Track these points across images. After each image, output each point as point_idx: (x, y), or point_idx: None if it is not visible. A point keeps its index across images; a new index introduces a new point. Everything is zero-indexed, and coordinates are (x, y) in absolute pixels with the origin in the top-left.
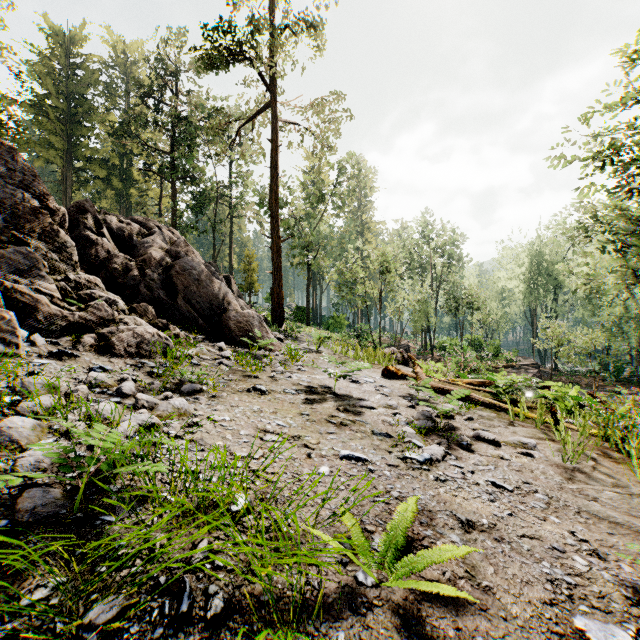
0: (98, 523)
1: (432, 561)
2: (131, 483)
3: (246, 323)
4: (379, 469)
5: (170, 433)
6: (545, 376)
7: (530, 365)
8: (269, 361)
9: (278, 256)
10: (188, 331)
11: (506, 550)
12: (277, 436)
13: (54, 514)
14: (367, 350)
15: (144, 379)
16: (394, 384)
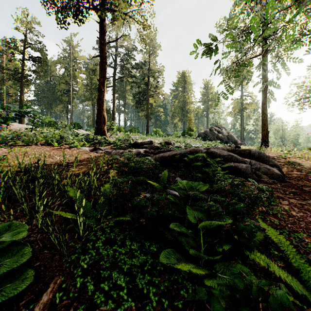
0: None
1: None
2: None
3: None
4: None
5: None
6: None
7: None
8: None
9: (242, 136)
10: None
11: None
12: None
13: None
14: None
15: None
16: None
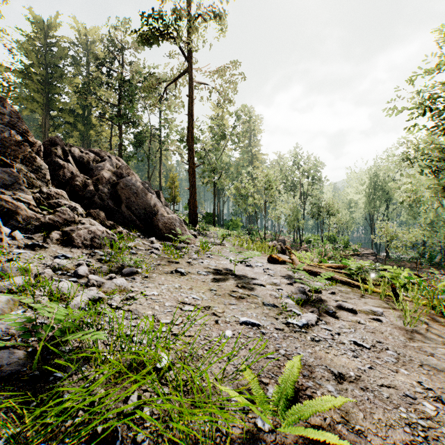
0: (51, 379)
1: (316, 410)
2: (80, 345)
3: (170, 224)
4: (269, 332)
5: (112, 305)
6: (380, 261)
7: (370, 254)
8: (187, 251)
9: (193, 177)
10: (129, 229)
11: (371, 398)
12: (193, 307)
13: (17, 371)
14: (256, 243)
15: (95, 264)
16: (276, 267)
